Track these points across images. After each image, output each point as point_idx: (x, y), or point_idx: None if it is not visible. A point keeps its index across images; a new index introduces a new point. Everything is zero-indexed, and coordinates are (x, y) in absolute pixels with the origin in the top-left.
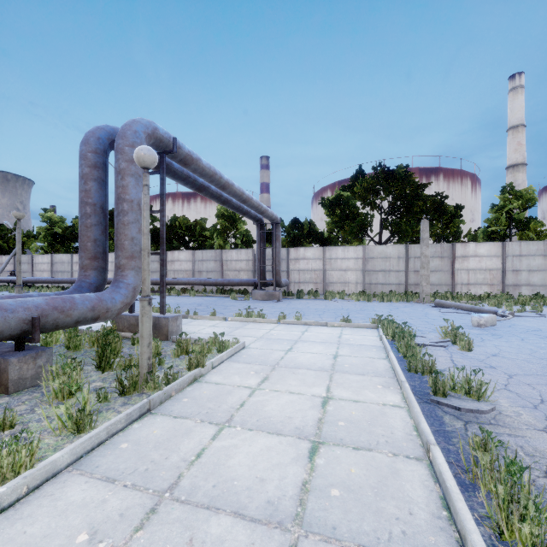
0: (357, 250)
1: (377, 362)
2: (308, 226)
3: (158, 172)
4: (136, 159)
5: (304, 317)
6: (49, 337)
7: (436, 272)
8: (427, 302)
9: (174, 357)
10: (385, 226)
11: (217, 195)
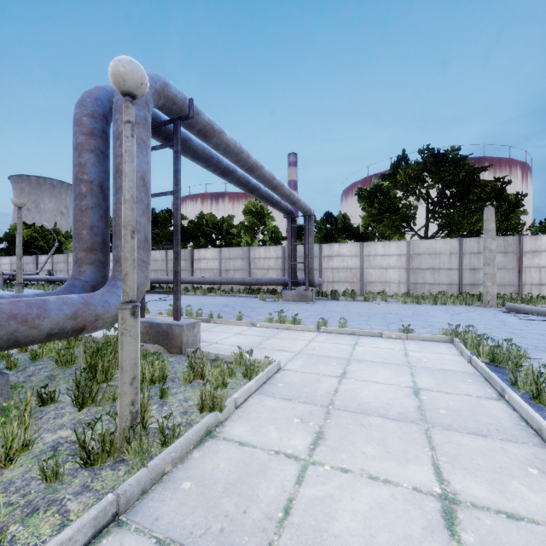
0: (400, 246)
1: (490, 407)
2: (343, 220)
3: (171, 143)
4: (111, 78)
5: (348, 323)
6: (40, 347)
7: (498, 270)
8: (493, 305)
9: (185, 383)
10: (432, 217)
11: (244, 181)
